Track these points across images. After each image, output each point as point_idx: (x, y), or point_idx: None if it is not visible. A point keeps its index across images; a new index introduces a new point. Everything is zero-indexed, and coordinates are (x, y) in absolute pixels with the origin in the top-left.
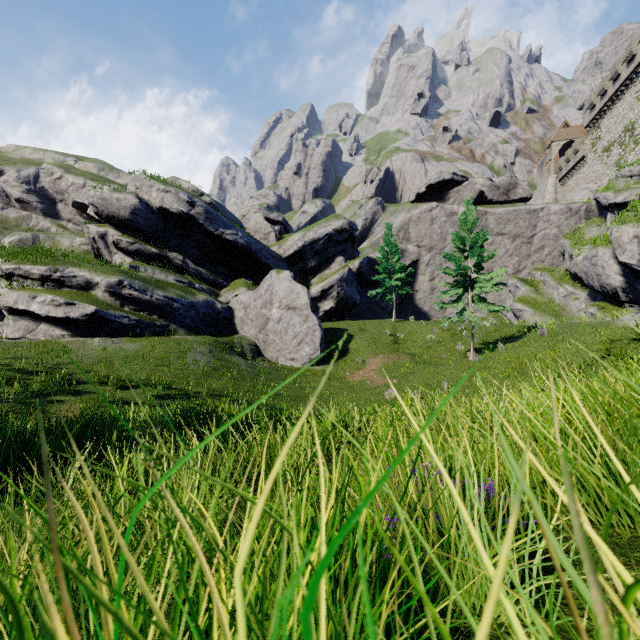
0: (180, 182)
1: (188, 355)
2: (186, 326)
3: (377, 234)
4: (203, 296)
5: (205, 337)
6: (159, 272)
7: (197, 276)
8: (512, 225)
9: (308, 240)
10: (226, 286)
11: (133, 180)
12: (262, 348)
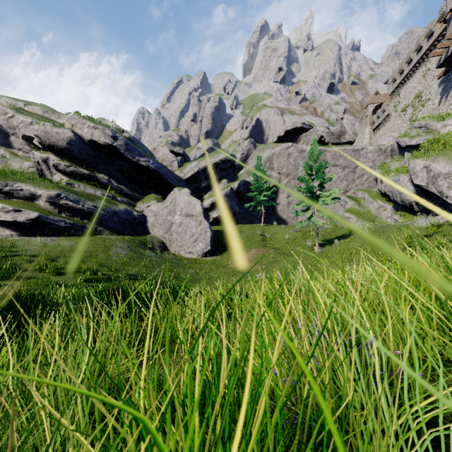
0: (106, 122)
1: (111, 249)
2: (110, 228)
3: (250, 164)
4: (123, 206)
5: (125, 236)
6: (89, 188)
7: (119, 191)
8: (342, 159)
9: (201, 167)
10: (141, 199)
11: (69, 119)
12: (168, 244)
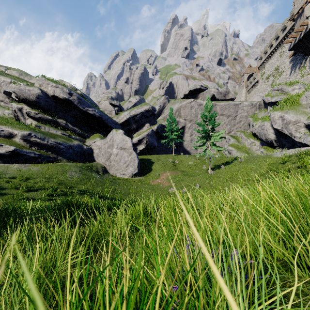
0: (64, 83)
1: (67, 173)
2: (67, 157)
3: (165, 113)
4: (76, 142)
5: (77, 163)
6: (52, 129)
7: (73, 132)
8: (227, 110)
9: (132, 115)
10: (89, 137)
11: (38, 80)
12: (108, 169)
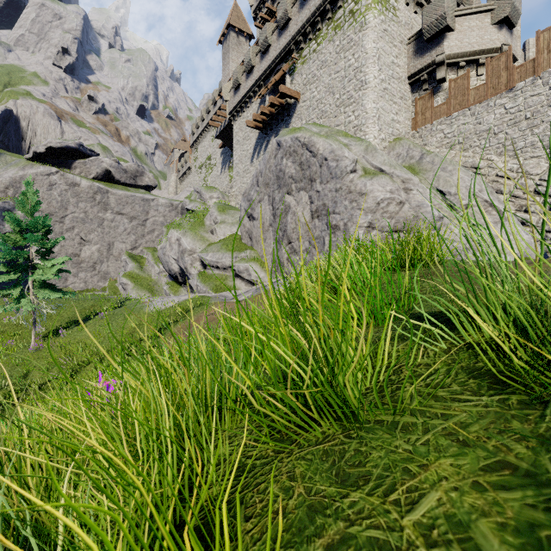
0: None
1: None
2: None
3: None
4: None
5: None
6: None
7: None
8: (130, 208)
9: None
10: None
11: None
12: None
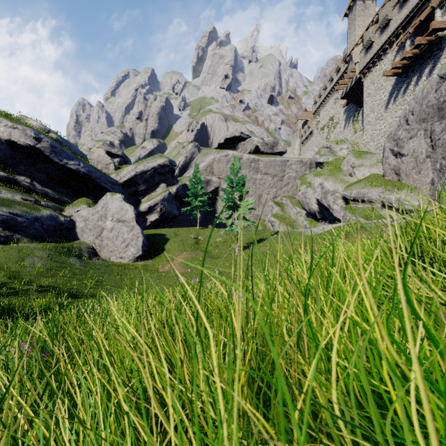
0: (29, 120)
1: (26, 260)
2: (30, 235)
3: (193, 168)
4: (47, 211)
5: (47, 244)
6: (6, 192)
7: (44, 195)
8: (272, 169)
9: (139, 171)
10: (70, 203)
11: None
12: (98, 250)
